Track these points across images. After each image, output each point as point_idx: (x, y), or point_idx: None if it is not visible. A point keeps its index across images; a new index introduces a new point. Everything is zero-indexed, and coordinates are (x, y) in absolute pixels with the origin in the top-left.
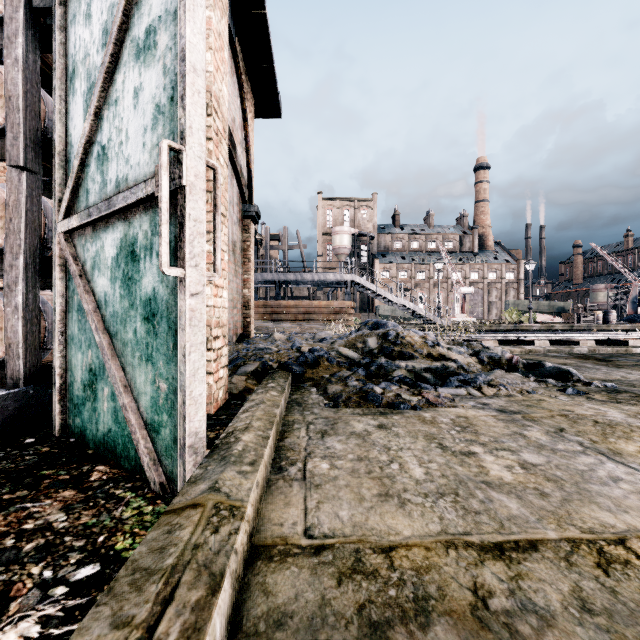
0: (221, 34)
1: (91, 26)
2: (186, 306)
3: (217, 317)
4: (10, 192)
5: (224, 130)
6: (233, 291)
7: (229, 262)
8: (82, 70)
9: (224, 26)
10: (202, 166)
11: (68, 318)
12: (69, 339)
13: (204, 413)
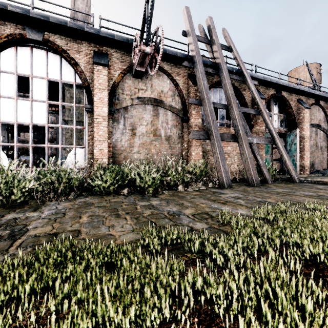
0: (307, 126)
1: (289, 139)
2: (297, 164)
3: (306, 165)
4: None
5: (308, 139)
6: (320, 158)
7: (318, 152)
8: (288, 142)
9: (308, 124)
10: (298, 155)
11: None
12: None
13: (299, 172)
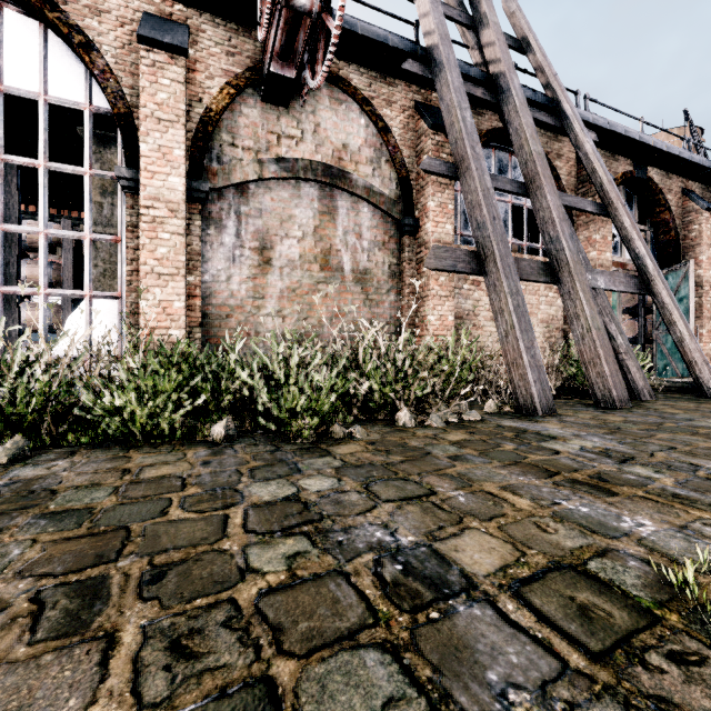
0: (708, 256)
1: None
2: None
3: (706, 353)
4: (639, 323)
5: (710, 287)
6: None
7: None
8: None
9: (710, 250)
10: (693, 326)
11: (656, 353)
12: (657, 358)
13: None
